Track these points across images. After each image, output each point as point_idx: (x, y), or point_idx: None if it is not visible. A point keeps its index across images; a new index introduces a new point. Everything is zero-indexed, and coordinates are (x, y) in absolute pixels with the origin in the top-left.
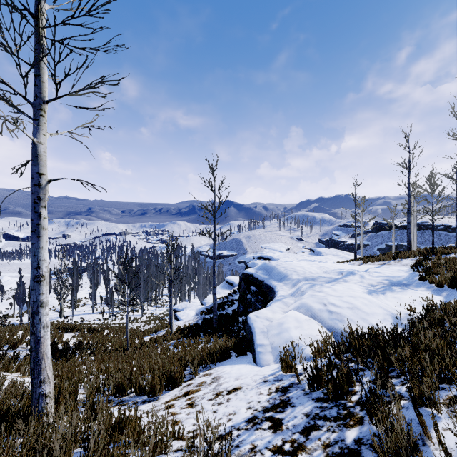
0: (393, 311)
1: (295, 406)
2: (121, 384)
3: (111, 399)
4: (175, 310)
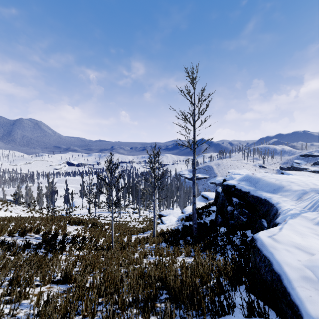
0: None
1: None
2: None
3: None
4: (161, 215)
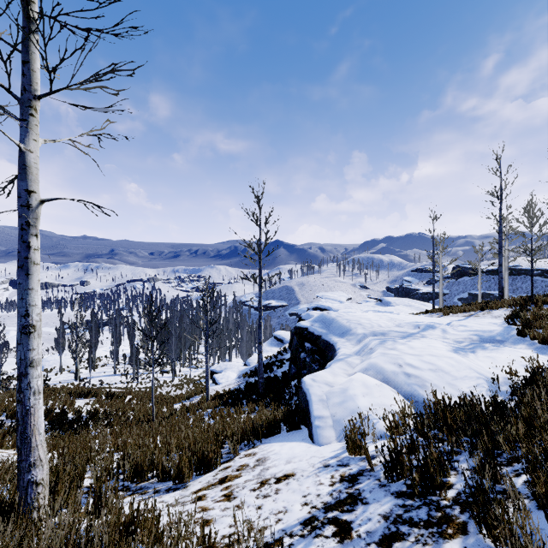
0: (488, 374)
1: (369, 503)
2: (139, 466)
3: (127, 485)
4: (213, 372)
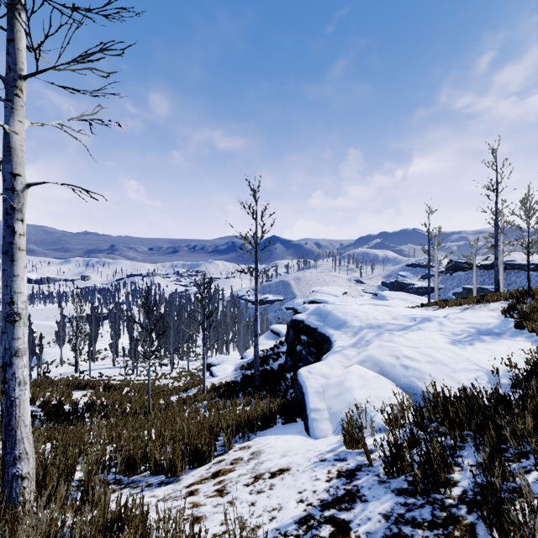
0: (487, 367)
1: (368, 501)
2: (132, 459)
3: (119, 478)
4: (210, 365)
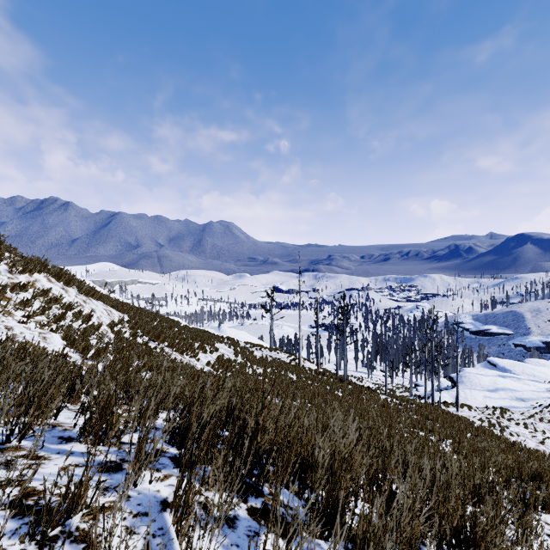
0: (482, 403)
1: None
2: None
3: None
4: (417, 385)
